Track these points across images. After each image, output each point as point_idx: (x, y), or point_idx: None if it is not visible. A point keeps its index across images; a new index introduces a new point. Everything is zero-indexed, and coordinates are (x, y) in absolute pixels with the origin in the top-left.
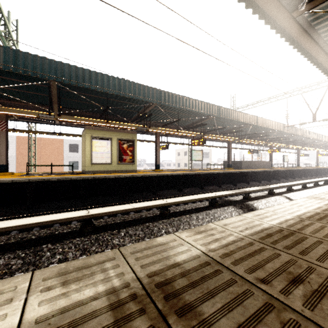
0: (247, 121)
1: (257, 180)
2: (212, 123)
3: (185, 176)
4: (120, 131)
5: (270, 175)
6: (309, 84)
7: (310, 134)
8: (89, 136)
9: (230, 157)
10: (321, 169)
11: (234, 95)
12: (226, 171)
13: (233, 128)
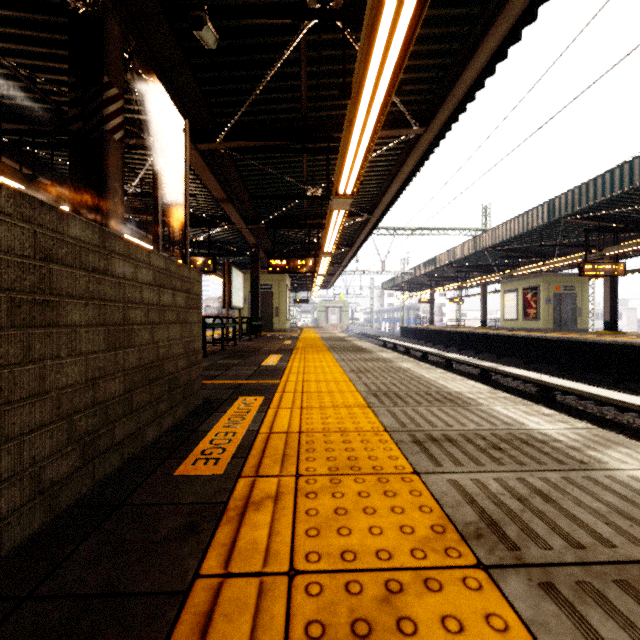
0: None
1: None
2: None
3: (530, 340)
4: (525, 278)
5: None
6: None
7: None
8: (502, 291)
9: None
10: None
11: None
12: (623, 342)
13: None
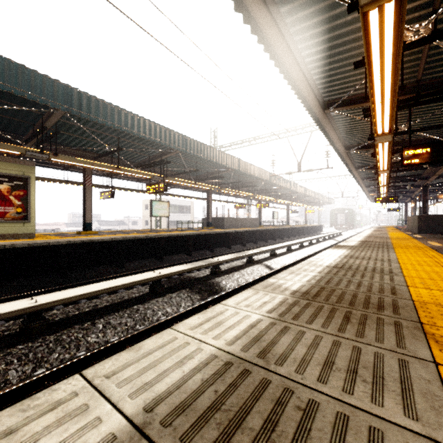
0: (227, 164)
1: (241, 243)
2: (181, 163)
3: (130, 241)
4: None
5: (256, 236)
6: (295, 127)
7: (298, 187)
8: None
9: (211, 212)
10: (308, 227)
11: (216, 128)
12: (198, 233)
13: (212, 173)
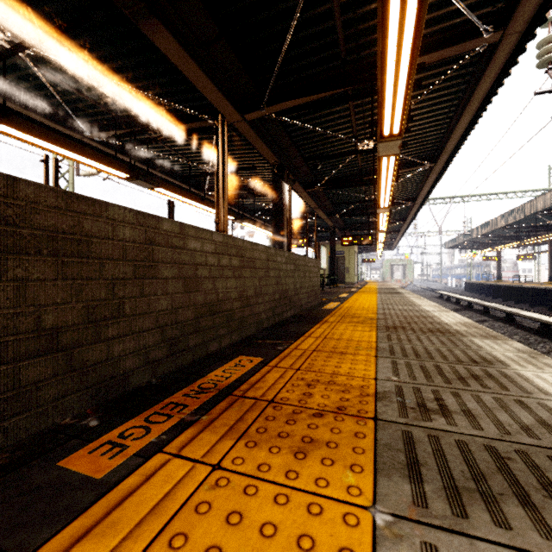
0: None
1: None
2: None
3: None
4: None
5: None
6: None
7: None
8: None
9: None
10: None
11: None
12: None
13: None
